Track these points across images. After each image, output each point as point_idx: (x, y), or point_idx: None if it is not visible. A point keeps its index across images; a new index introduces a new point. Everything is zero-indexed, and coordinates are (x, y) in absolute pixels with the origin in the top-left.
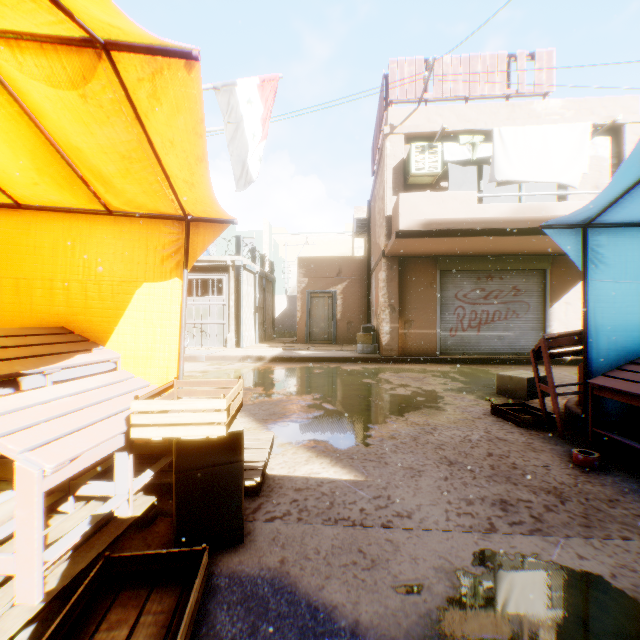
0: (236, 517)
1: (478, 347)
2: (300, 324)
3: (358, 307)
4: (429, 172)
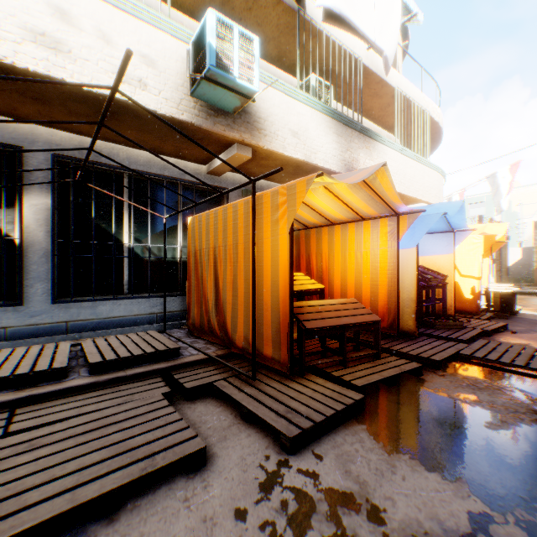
0: (512, 310)
1: None
2: (535, 272)
3: None
4: None
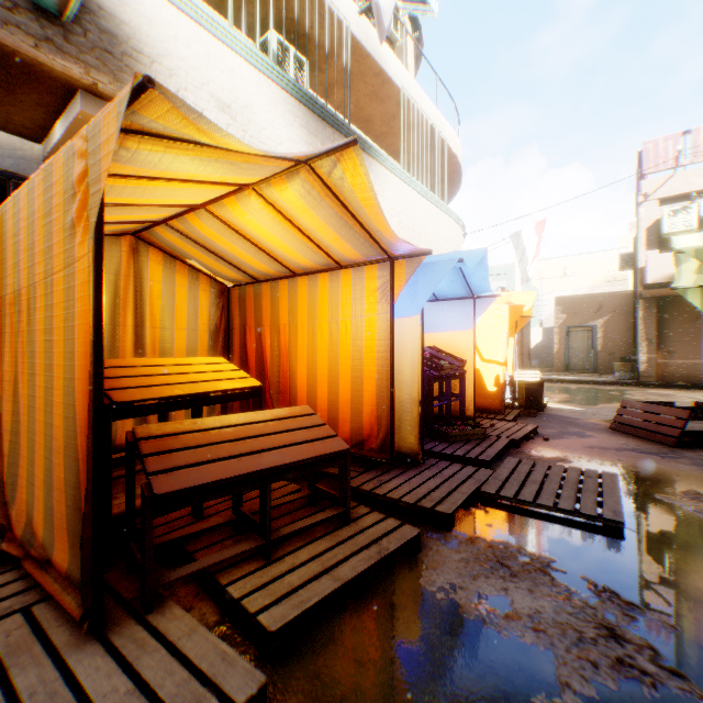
0: (541, 404)
1: None
2: (557, 355)
3: (620, 339)
4: (681, 230)
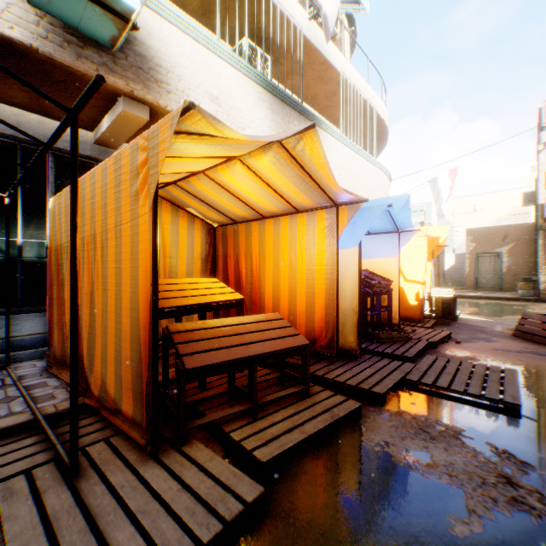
0: (454, 315)
1: None
2: (467, 276)
3: (523, 263)
4: None
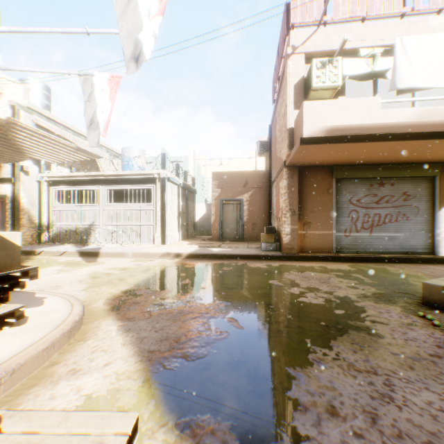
0: None
1: (370, 246)
2: (214, 225)
3: (261, 212)
4: (329, 85)
